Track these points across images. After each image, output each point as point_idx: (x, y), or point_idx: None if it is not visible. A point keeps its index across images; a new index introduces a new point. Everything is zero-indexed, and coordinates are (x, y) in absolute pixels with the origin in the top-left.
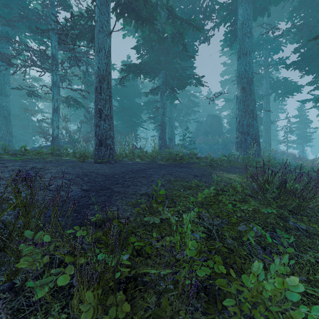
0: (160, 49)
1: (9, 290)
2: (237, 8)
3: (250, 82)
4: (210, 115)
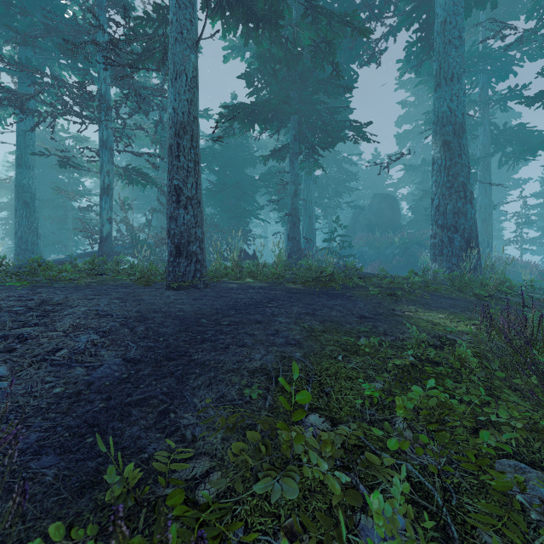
0: (290, 77)
1: None
2: None
3: (459, 132)
4: (377, 195)
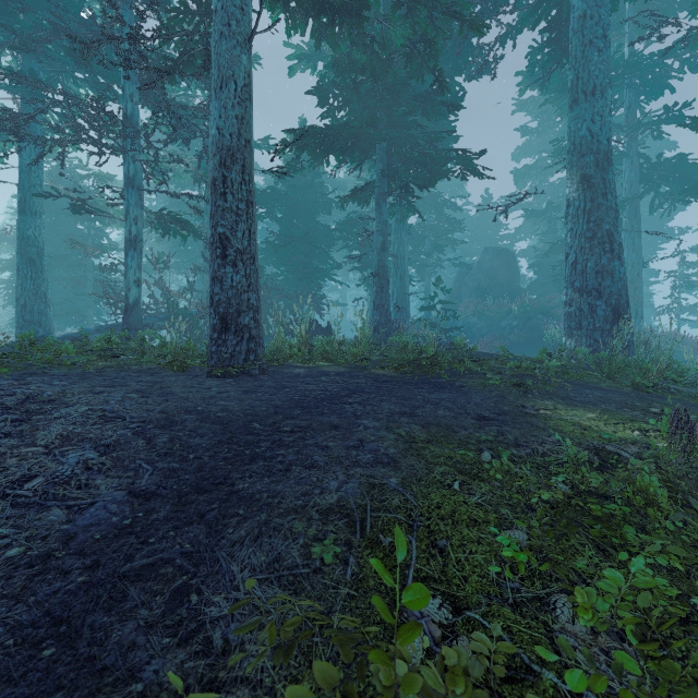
0: (376, 92)
1: None
2: None
3: (604, 164)
4: (489, 249)
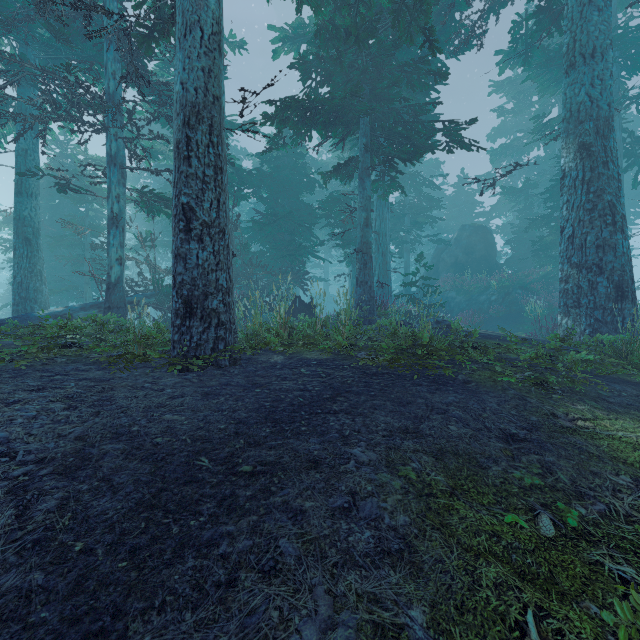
0: (360, 64)
1: None
2: None
3: (604, 131)
4: (466, 226)
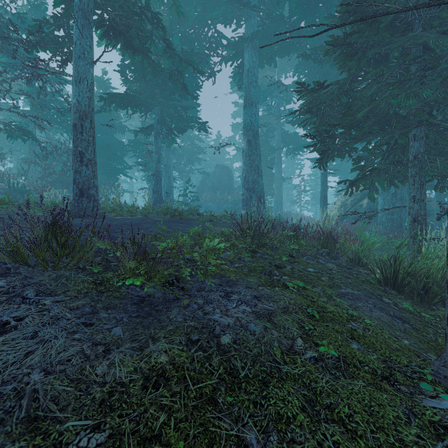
0: (155, 79)
1: (79, 268)
2: (243, 50)
3: (256, 136)
4: (218, 165)
